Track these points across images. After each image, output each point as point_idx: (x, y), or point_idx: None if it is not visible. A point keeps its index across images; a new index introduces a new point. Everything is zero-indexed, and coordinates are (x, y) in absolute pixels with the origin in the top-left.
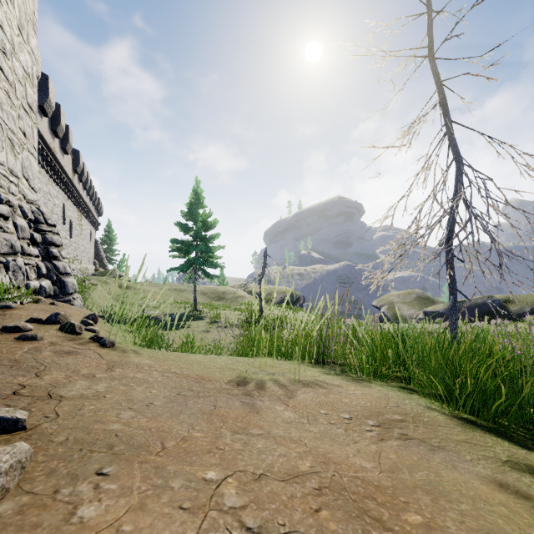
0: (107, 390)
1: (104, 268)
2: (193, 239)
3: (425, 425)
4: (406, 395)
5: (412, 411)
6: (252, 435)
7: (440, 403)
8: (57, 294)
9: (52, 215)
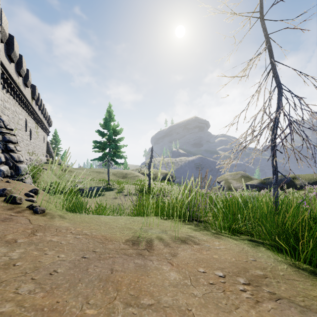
0: (20, 256)
1: (53, 159)
2: (107, 140)
3: (283, 279)
4: (256, 248)
5: (268, 265)
6: (143, 306)
7: (285, 255)
8: (13, 175)
9: (17, 125)
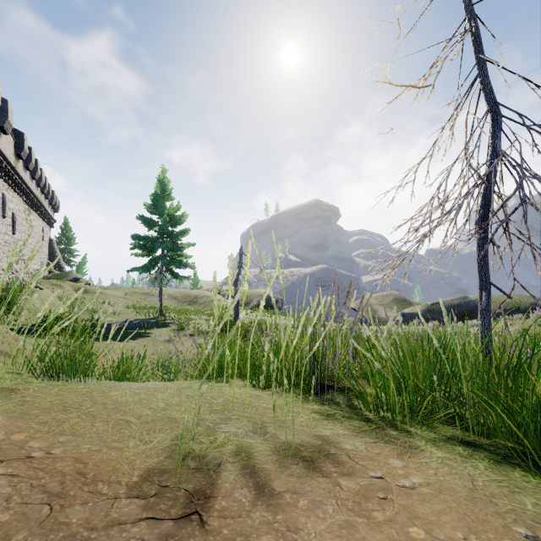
0: None
1: (61, 270)
2: (159, 234)
3: None
4: (501, 475)
5: None
6: None
7: None
8: None
9: None
